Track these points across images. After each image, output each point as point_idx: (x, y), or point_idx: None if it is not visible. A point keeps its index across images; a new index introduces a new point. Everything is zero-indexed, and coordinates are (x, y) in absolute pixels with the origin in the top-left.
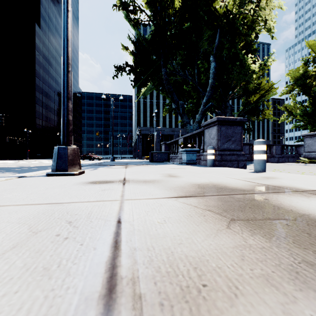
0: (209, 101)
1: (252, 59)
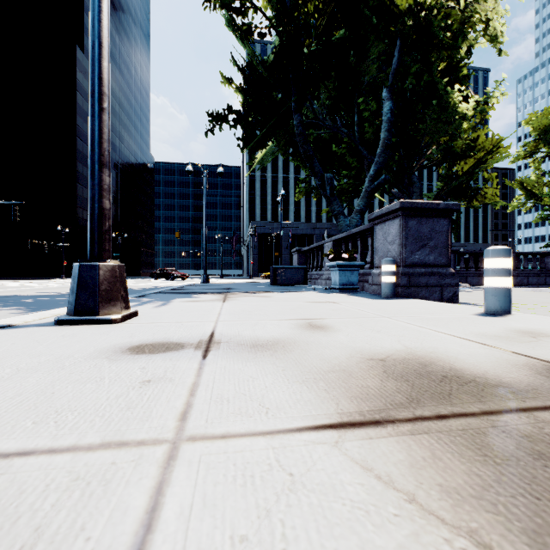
0: (380, 173)
1: (460, 93)
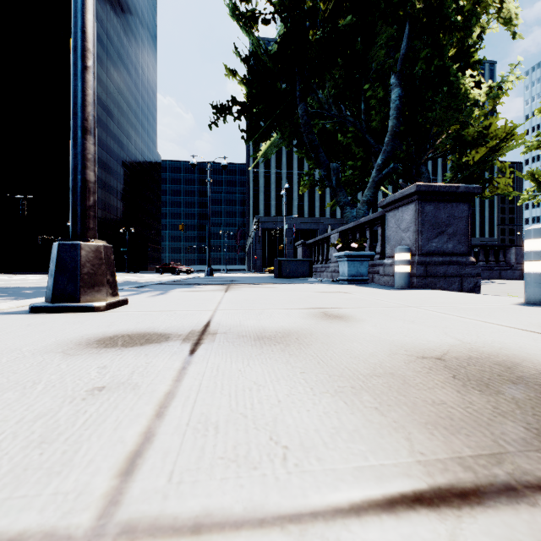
0: (388, 162)
1: (472, 79)
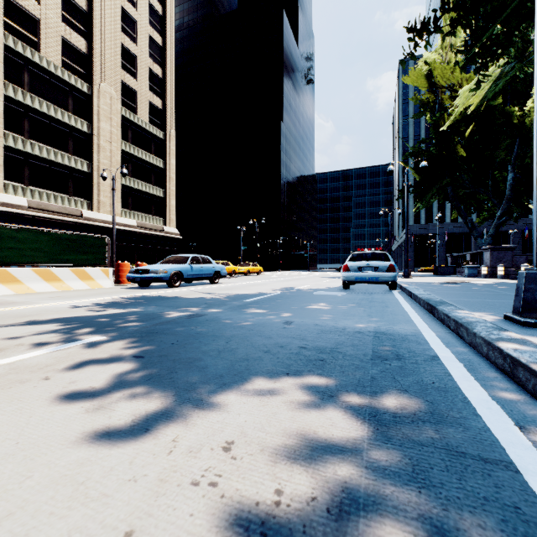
0: (504, 214)
1: None
